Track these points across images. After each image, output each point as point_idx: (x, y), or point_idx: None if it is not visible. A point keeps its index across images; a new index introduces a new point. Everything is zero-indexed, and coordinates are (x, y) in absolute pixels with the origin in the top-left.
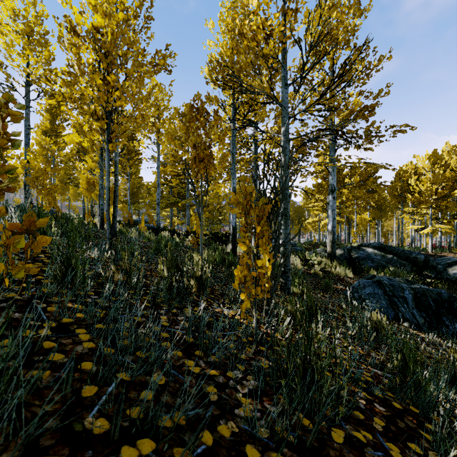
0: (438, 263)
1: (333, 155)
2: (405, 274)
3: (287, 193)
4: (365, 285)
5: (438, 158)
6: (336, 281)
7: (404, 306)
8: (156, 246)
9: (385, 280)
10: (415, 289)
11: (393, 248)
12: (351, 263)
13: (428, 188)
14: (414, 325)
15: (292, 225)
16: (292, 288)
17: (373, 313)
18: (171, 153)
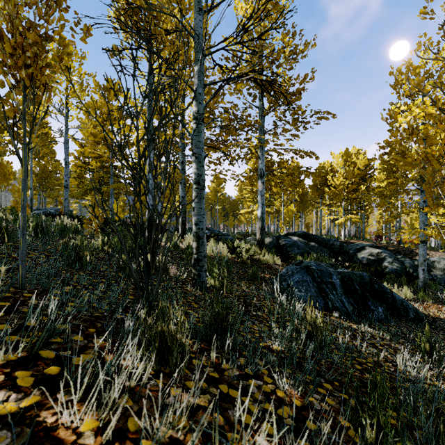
0: (350, 249)
1: (263, 138)
2: (327, 259)
3: (201, 155)
4: (293, 272)
5: (349, 157)
6: (264, 269)
7: (333, 293)
8: (2, 228)
9: (313, 266)
10: (342, 273)
11: (314, 236)
12: (279, 250)
13: (341, 182)
14: (344, 315)
15: (228, 218)
16: (210, 281)
17: (307, 311)
18: (89, 130)
